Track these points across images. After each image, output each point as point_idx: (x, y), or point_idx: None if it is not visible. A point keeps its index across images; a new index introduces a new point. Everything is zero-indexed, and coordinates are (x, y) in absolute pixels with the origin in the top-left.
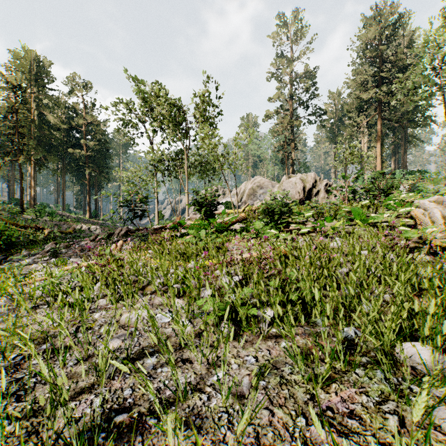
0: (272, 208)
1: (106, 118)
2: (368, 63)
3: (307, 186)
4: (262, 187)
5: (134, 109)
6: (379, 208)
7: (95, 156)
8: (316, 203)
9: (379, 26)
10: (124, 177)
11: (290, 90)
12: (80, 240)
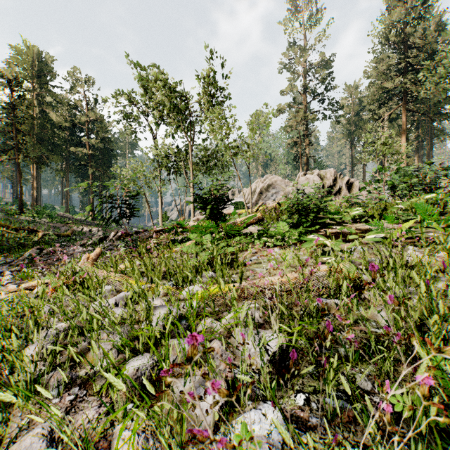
0: (305, 204)
1: (110, 116)
2: (391, 49)
3: (326, 184)
4: (274, 186)
5: (136, 101)
6: (448, 204)
7: (99, 155)
8: (358, 198)
9: (404, 8)
10: (124, 174)
11: (304, 81)
12: (70, 244)
